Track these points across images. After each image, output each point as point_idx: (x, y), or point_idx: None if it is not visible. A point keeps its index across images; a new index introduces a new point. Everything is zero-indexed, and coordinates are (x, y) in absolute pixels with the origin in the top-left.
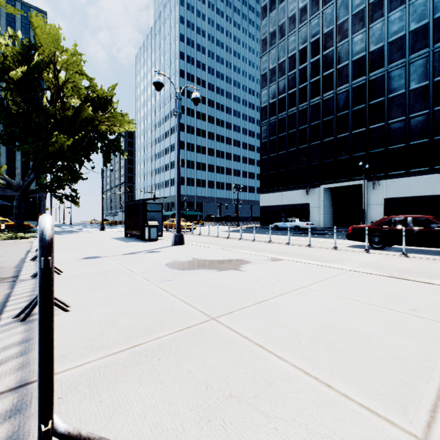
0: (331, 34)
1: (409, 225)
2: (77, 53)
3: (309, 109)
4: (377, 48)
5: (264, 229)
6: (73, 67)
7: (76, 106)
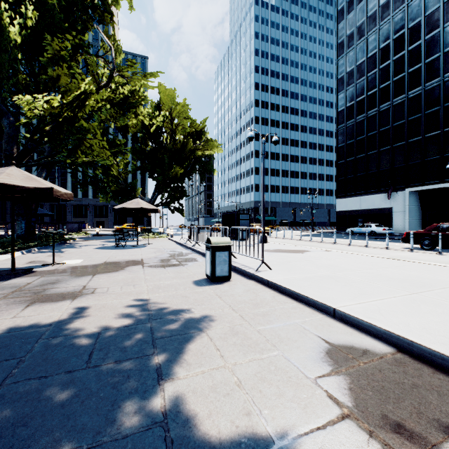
0: (418, 26)
1: None
2: (185, 104)
3: (391, 109)
4: None
5: (338, 234)
6: (182, 114)
7: (182, 141)
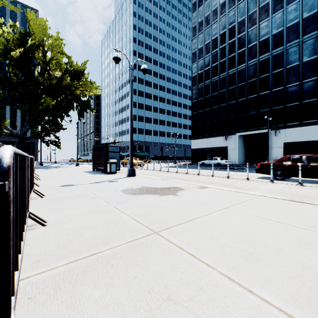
0: (244, 22)
1: (304, 162)
2: (59, 38)
3: (227, 77)
4: (278, 32)
5: (194, 165)
6: (56, 49)
7: (58, 77)
